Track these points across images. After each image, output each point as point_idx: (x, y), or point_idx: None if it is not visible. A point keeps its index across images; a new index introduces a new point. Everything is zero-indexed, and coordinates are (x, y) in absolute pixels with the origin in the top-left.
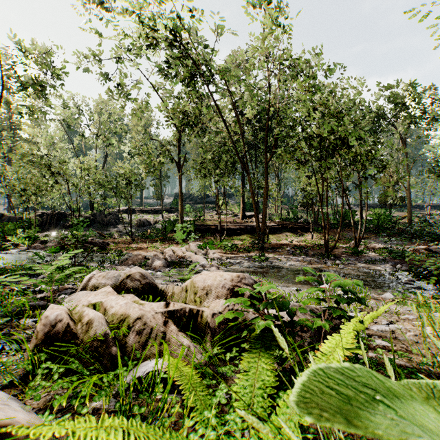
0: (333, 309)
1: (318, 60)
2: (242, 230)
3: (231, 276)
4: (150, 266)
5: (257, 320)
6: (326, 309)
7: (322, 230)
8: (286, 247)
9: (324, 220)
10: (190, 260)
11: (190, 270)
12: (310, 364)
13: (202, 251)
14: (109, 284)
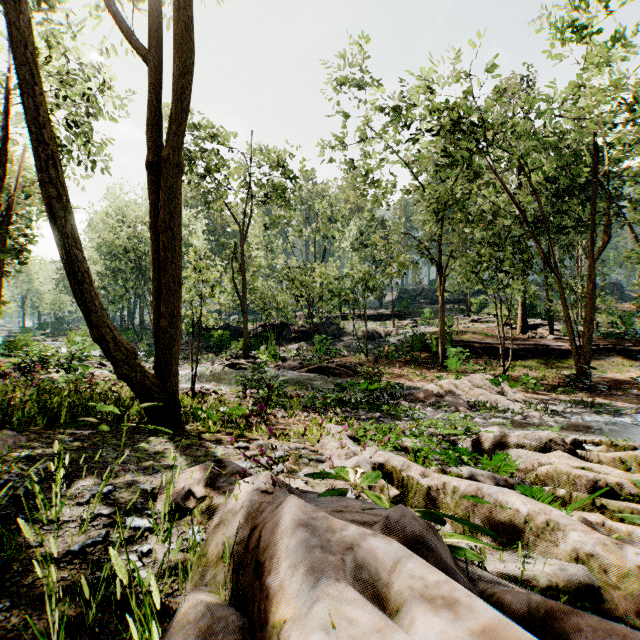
0: None
1: None
2: (528, 352)
3: None
4: (449, 407)
5: None
6: None
7: None
8: (626, 387)
9: None
10: (489, 402)
11: (505, 417)
12: None
13: (495, 389)
14: (535, 445)
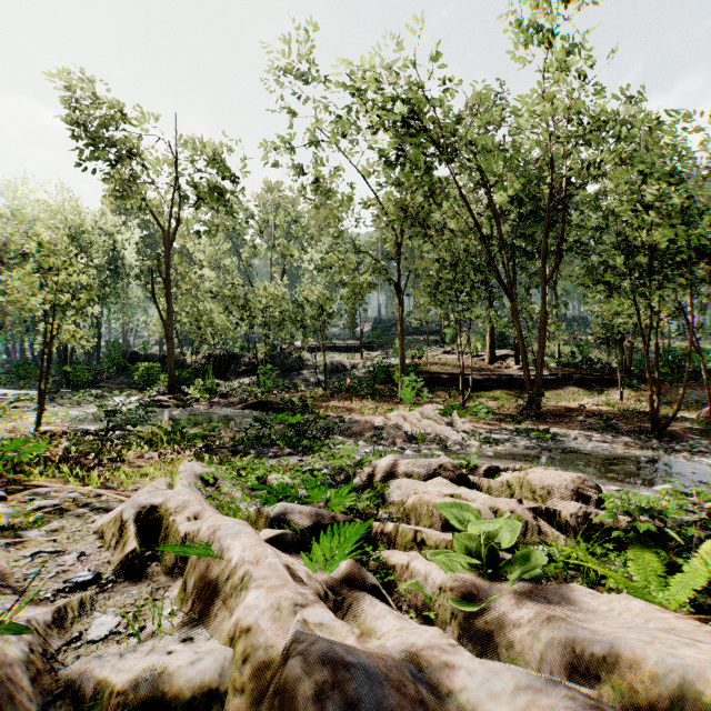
0: (706, 521)
1: (638, 114)
2: (493, 382)
3: (569, 476)
4: (386, 440)
5: (636, 523)
6: (694, 520)
7: (639, 385)
8: (576, 414)
9: (644, 366)
10: (434, 433)
11: (442, 449)
12: (693, 558)
13: (445, 419)
14: (423, 473)
